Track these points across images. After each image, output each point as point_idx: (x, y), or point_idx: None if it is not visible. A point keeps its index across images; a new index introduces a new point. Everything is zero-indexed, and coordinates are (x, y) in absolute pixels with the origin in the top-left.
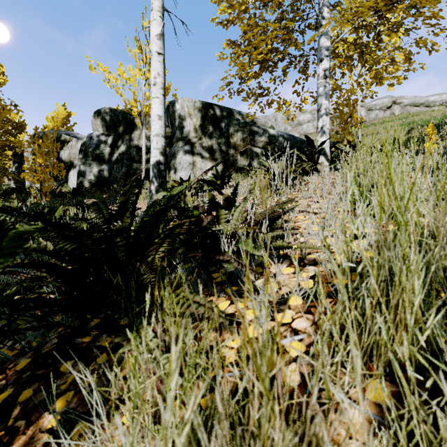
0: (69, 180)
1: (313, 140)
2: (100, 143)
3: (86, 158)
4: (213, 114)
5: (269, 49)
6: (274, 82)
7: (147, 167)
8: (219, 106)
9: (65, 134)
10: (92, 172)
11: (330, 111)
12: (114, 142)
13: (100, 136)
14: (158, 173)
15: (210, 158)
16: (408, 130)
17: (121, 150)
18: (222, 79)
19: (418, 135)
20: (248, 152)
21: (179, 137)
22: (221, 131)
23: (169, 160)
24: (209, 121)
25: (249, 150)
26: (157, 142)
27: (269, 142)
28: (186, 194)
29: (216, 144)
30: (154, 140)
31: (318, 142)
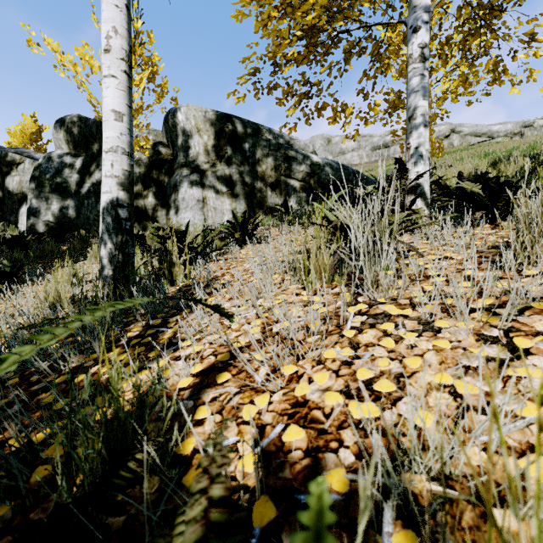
0: (20, 220)
1: (407, 169)
2: (63, 167)
3: (41, 189)
4: (232, 131)
5: (326, 6)
6: (328, 73)
7: (134, 204)
8: (241, 119)
9: (15, 152)
10: (50, 210)
11: (379, 138)
12: (86, 165)
13: (64, 157)
14: (115, 224)
15: (228, 194)
16: (490, 162)
17: (95, 178)
18: (242, 61)
19: (512, 169)
20: (283, 186)
21: (183, 162)
22: (243, 155)
23: (168, 194)
24: (227, 140)
25: (284, 183)
26: (112, 164)
27: (312, 172)
28: (175, 262)
29: (237, 174)
30: (107, 160)
31: (411, 174)
